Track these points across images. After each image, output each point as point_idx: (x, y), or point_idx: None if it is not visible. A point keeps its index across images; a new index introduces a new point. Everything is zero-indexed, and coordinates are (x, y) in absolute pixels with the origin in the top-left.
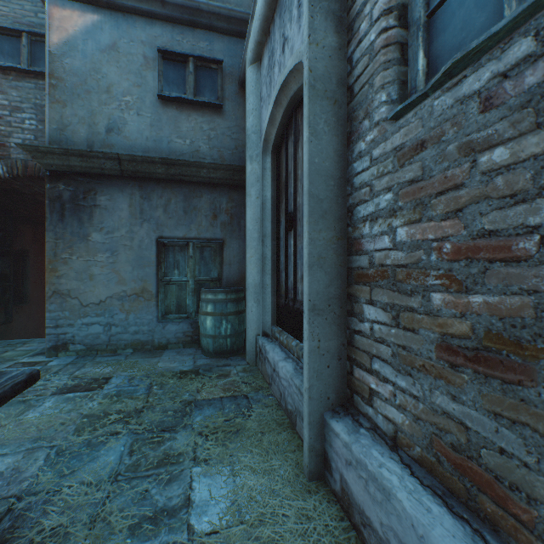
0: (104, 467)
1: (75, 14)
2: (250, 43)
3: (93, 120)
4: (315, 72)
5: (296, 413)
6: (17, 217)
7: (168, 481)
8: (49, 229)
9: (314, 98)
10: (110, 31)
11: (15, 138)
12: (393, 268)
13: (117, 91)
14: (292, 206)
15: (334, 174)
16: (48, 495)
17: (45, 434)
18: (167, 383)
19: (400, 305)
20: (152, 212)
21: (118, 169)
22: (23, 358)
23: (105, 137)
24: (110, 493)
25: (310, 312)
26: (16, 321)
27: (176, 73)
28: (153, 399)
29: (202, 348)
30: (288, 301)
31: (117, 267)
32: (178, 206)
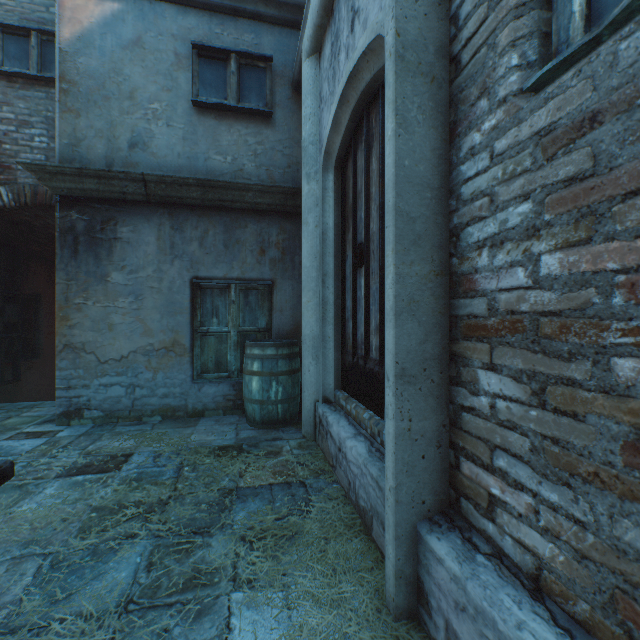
0: (111, 590)
1: (91, 3)
2: (307, 29)
3: (113, 133)
4: (405, 37)
5: (372, 513)
6: (27, 254)
7: (197, 615)
8: (60, 267)
9: (402, 73)
10: (133, 22)
11: (23, 159)
12: (533, 316)
13: (142, 97)
14: (363, 236)
15: (431, 183)
16: (31, 634)
17: (40, 535)
18: (201, 463)
19: (548, 374)
20: (185, 246)
21: (143, 193)
22: (28, 426)
23: (128, 154)
24: (116, 633)
25: (398, 379)
26: (26, 379)
27: (214, 74)
28: (183, 485)
29: (247, 415)
30: (357, 359)
31: (142, 314)
32: (217, 238)
